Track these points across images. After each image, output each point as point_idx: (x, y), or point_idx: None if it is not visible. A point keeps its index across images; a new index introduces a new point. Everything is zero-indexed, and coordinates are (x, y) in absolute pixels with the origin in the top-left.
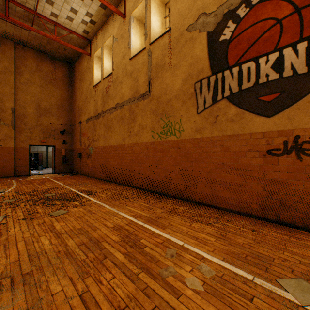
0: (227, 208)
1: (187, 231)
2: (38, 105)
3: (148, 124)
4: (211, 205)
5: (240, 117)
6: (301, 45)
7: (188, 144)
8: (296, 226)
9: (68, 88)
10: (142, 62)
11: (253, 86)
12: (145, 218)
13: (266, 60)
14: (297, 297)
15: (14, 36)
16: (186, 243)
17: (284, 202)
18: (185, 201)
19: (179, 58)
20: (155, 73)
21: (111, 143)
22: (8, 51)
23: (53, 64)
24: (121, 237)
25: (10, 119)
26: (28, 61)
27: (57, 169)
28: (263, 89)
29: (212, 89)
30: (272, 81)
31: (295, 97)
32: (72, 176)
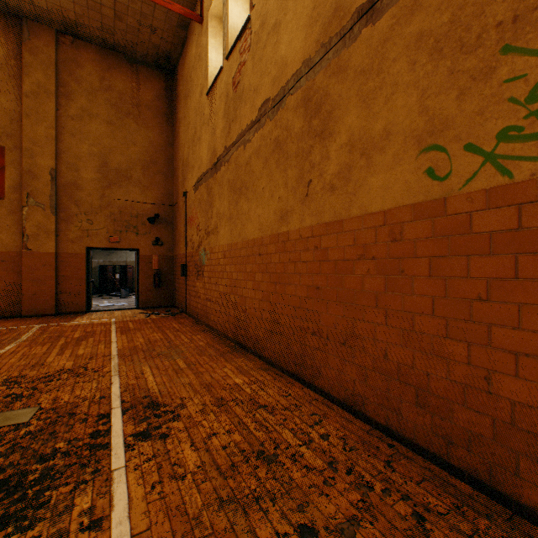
0: None
1: None
2: (104, 162)
3: (403, 121)
4: None
5: None
6: None
7: None
8: None
9: (164, 125)
10: None
11: None
12: None
13: None
14: None
15: (50, 10)
16: None
17: None
18: None
19: None
20: None
21: (247, 232)
22: (43, 50)
23: (133, 75)
24: None
25: (48, 193)
26: (84, 70)
27: (142, 300)
28: None
29: None
30: None
31: None
32: (166, 317)
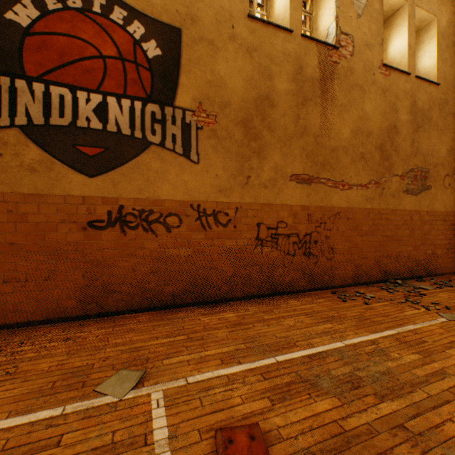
0: (23, 320)
1: None
2: None
3: None
4: None
5: (49, 168)
6: (125, 101)
7: None
8: (121, 312)
9: None
10: None
11: (70, 126)
12: None
13: (88, 99)
14: (117, 393)
15: None
16: None
17: (109, 287)
18: None
19: None
20: None
21: None
22: None
23: None
24: None
25: None
26: None
27: None
28: (83, 136)
29: None
30: (95, 130)
31: (120, 160)
32: None
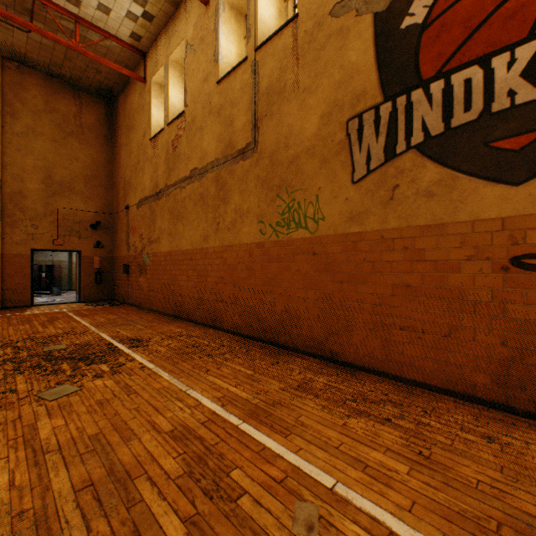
0: (418, 379)
1: (340, 442)
2: (48, 175)
3: (253, 208)
4: (382, 372)
5: (449, 188)
6: None
7: (334, 246)
8: None
9: (105, 144)
10: (241, 86)
11: (478, 119)
12: (243, 406)
13: (510, 61)
14: None
15: (1, 43)
16: (341, 481)
17: None
18: (327, 362)
19: (314, 72)
20: (267, 106)
21: (183, 245)
22: None
23: (76, 100)
24: (185, 461)
25: None
26: (29, 93)
27: (84, 295)
28: (501, 124)
29: (384, 131)
30: (524, 105)
31: None
32: (112, 307)
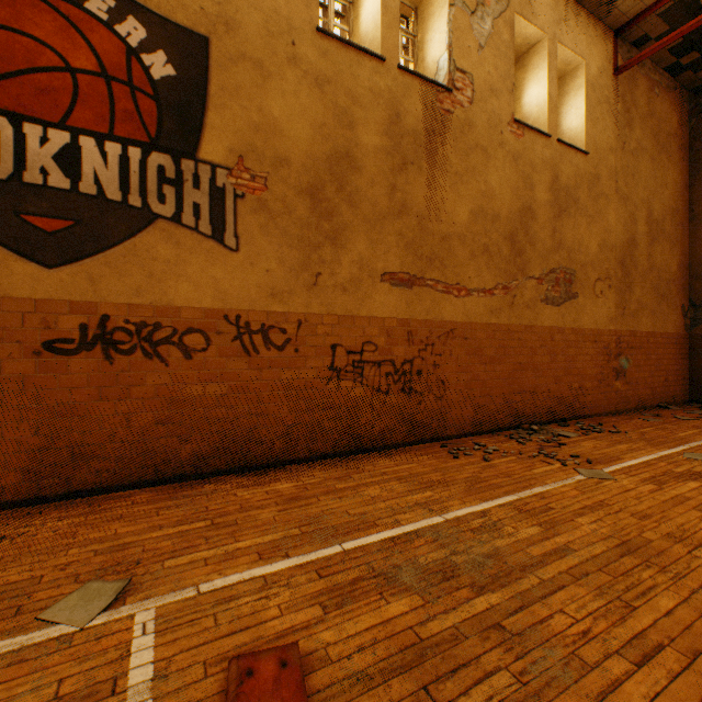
0: None
1: None
2: None
3: None
4: None
5: None
6: (113, 146)
7: None
8: (105, 490)
9: None
10: None
11: (10, 182)
12: None
13: (44, 137)
14: (77, 620)
15: None
16: None
17: (82, 450)
18: None
19: None
20: None
21: None
22: None
23: None
24: None
25: None
26: None
27: None
28: (36, 199)
29: None
30: (58, 190)
31: (104, 241)
32: None
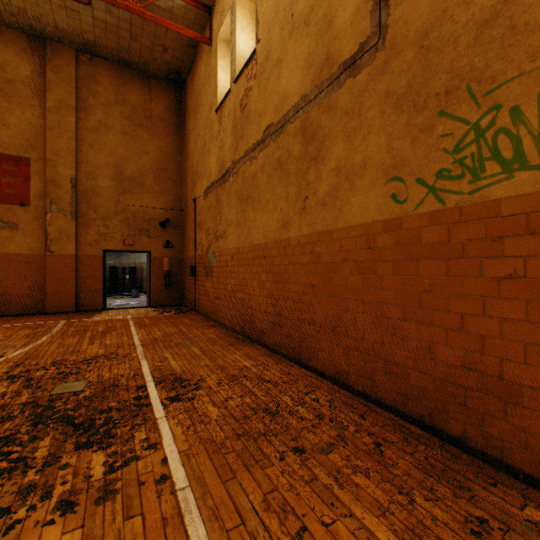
0: None
1: None
2: (119, 171)
3: (375, 156)
4: None
5: None
6: None
7: None
8: None
9: (174, 135)
10: None
11: None
12: None
13: None
14: None
15: (72, 33)
16: None
17: None
18: None
19: None
20: None
21: (253, 238)
22: (64, 68)
23: (146, 89)
24: None
25: (69, 200)
26: (101, 86)
27: (154, 299)
28: None
29: None
30: None
31: None
32: (177, 314)
